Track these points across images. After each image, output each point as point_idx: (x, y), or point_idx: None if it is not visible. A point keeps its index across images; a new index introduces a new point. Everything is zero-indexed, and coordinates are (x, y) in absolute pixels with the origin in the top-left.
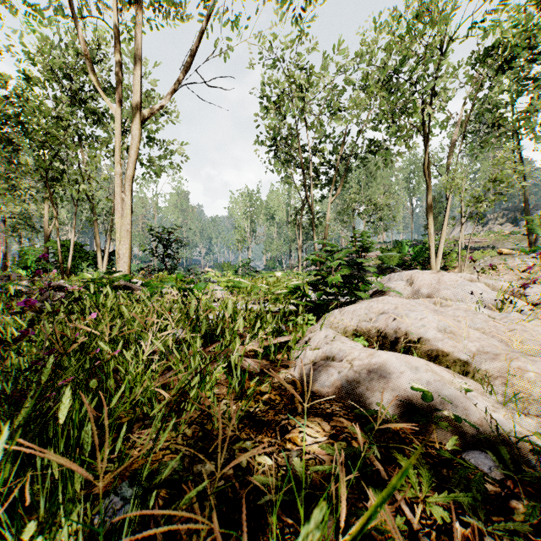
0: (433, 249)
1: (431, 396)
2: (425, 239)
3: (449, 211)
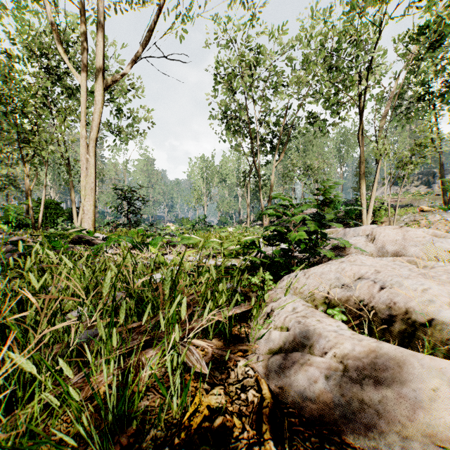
0: (364, 207)
1: None
2: (356, 198)
3: (378, 174)
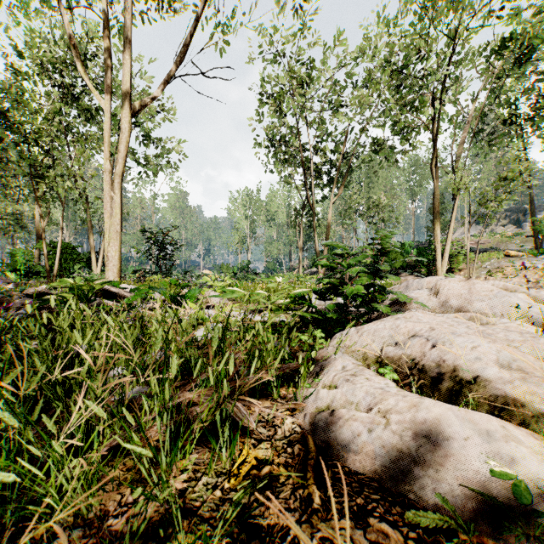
0: (438, 251)
1: (525, 488)
2: (430, 241)
3: (455, 212)
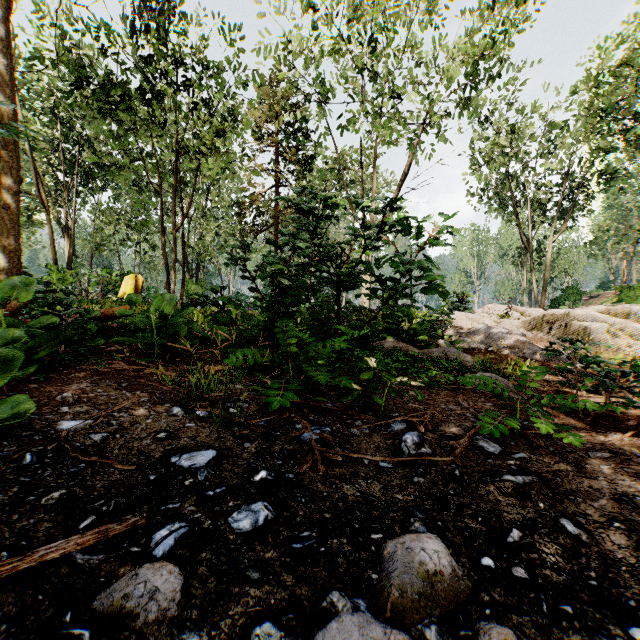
0: None
1: None
2: None
3: None
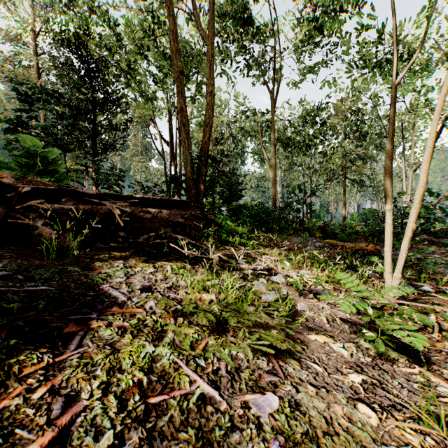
0: None
1: None
2: None
3: None
